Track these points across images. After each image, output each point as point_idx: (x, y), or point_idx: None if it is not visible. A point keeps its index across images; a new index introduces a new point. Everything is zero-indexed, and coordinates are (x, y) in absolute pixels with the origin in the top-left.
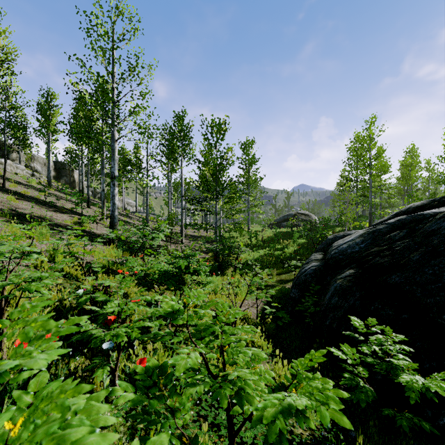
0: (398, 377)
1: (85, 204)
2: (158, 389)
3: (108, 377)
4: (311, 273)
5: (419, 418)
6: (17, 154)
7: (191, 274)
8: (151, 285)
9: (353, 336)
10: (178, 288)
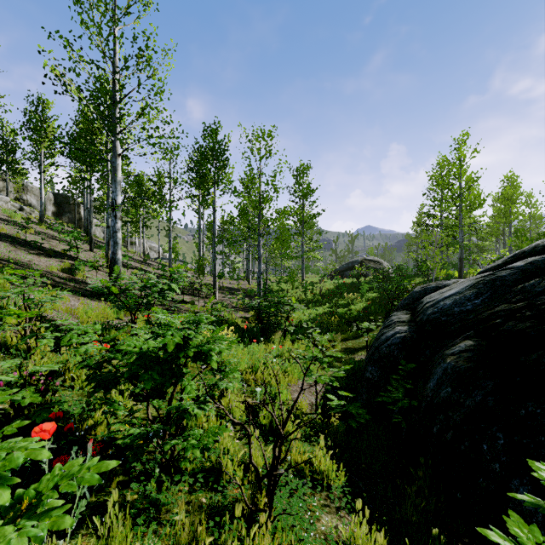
0: None
1: (87, 246)
2: None
3: None
4: (398, 343)
5: None
6: (4, 182)
7: (193, 358)
8: (116, 380)
9: None
10: (173, 383)
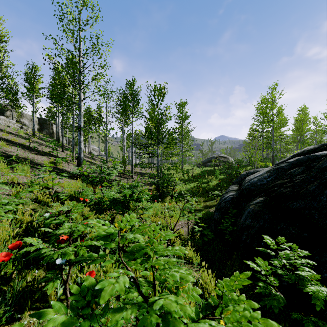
0: (305, 287)
1: (60, 149)
2: (90, 310)
3: (61, 288)
4: (230, 200)
5: (323, 322)
6: (10, 112)
7: (135, 201)
8: (103, 210)
9: (266, 251)
10: (125, 212)
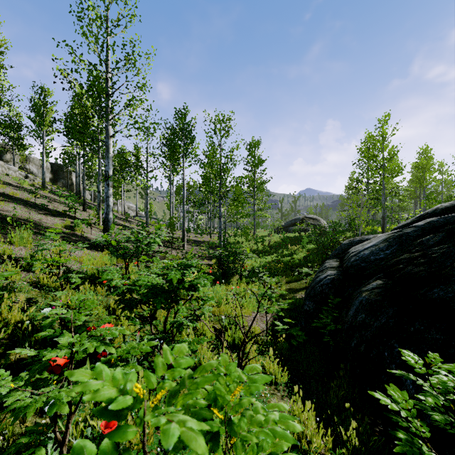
0: None
1: (81, 207)
2: None
3: (56, 452)
4: (329, 283)
5: None
6: (11, 155)
7: (186, 289)
8: (135, 303)
9: (408, 378)
10: (171, 307)
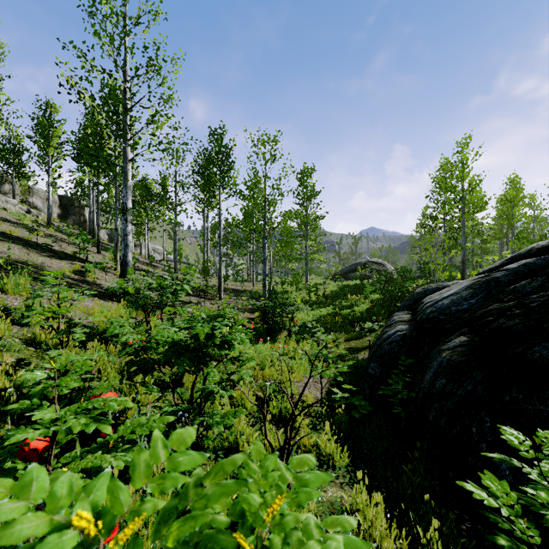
0: None
1: (94, 248)
2: None
3: None
4: (399, 341)
5: None
6: (10, 185)
7: (218, 347)
8: (152, 365)
9: (511, 464)
10: (198, 370)
